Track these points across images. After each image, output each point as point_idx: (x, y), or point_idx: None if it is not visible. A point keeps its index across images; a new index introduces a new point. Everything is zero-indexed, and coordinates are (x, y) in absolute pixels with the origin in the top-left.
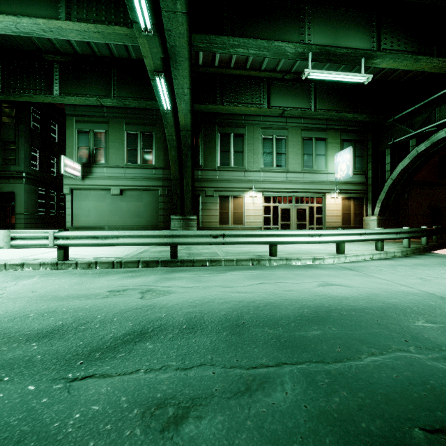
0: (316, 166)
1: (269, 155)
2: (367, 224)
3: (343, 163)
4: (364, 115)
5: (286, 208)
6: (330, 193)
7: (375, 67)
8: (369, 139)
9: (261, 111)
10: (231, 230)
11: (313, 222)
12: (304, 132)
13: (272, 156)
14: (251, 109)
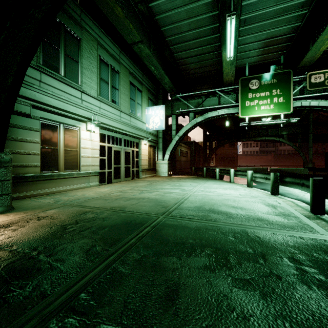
0: (137, 113)
1: (106, 83)
2: (160, 166)
3: (157, 117)
4: (171, 84)
5: (117, 150)
6: (144, 140)
7: (185, 54)
8: (160, 104)
9: (122, 22)
10: (62, 179)
11: (134, 165)
12: (130, 76)
13: (109, 87)
14: (116, 8)
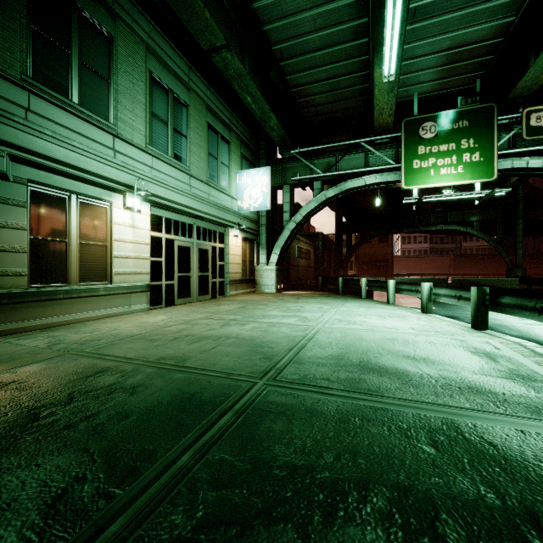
0: (221, 180)
1: (163, 124)
2: (262, 276)
3: (256, 188)
4: (282, 131)
5: (185, 246)
6: (233, 228)
7: (306, 76)
8: (262, 166)
9: (191, 6)
10: (75, 298)
11: (216, 273)
12: (209, 113)
13: (168, 131)
14: None
